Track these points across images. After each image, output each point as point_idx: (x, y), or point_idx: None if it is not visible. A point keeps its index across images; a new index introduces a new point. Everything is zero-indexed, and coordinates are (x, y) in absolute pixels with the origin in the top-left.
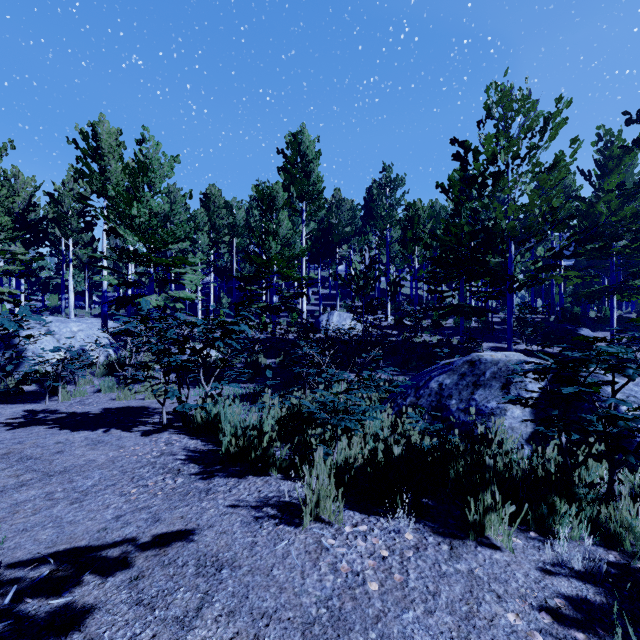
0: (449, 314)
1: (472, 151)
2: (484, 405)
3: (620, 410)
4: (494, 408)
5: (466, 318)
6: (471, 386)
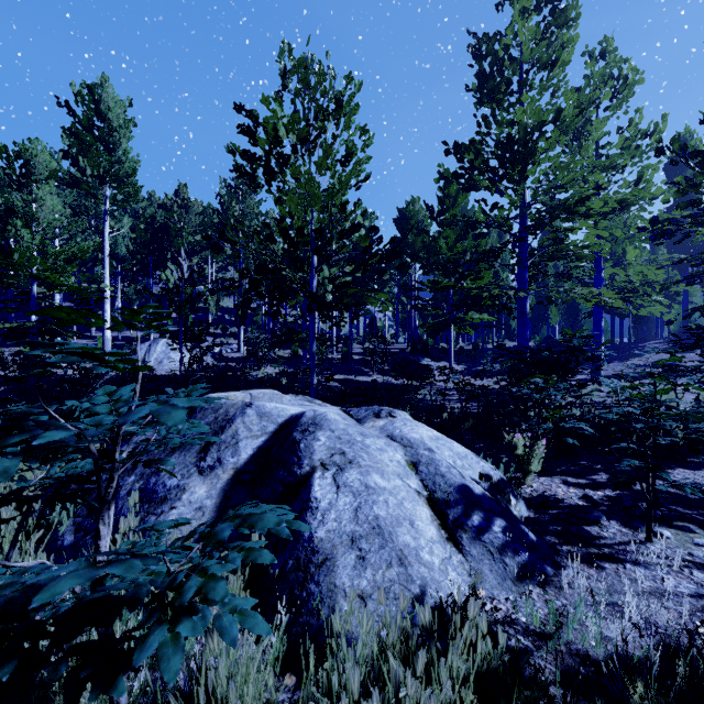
0: (285, 342)
1: (262, 125)
2: (164, 483)
3: (313, 479)
4: (172, 488)
5: (299, 347)
6: (168, 449)
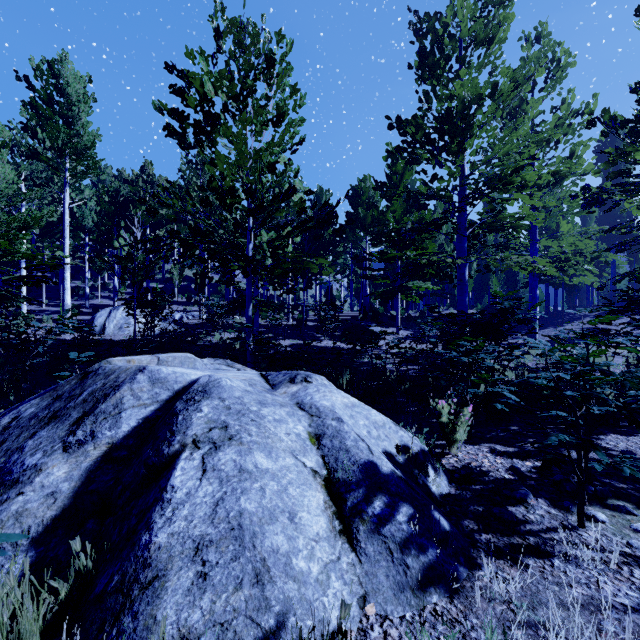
0: (236, 308)
1: (194, 85)
2: (23, 461)
3: (178, 461)
4: (29, 468)
5: None
6: (45, 420)
